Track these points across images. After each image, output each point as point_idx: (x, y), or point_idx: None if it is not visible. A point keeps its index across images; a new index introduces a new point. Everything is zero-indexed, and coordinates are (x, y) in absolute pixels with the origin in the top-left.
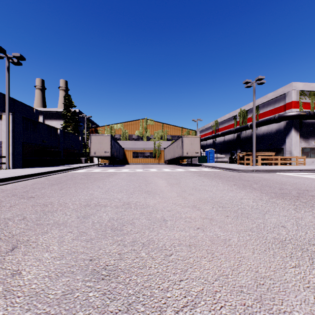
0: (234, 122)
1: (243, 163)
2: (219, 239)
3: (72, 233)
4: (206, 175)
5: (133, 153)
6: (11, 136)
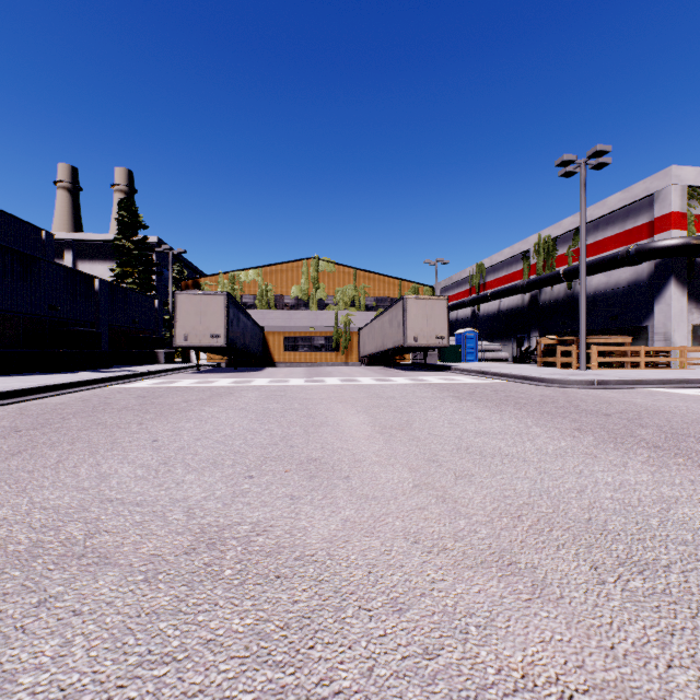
0: (522, 266)
1: (552, 362)
2: None
3: None
4: (475, 396)
5: (285, 340)
6: None
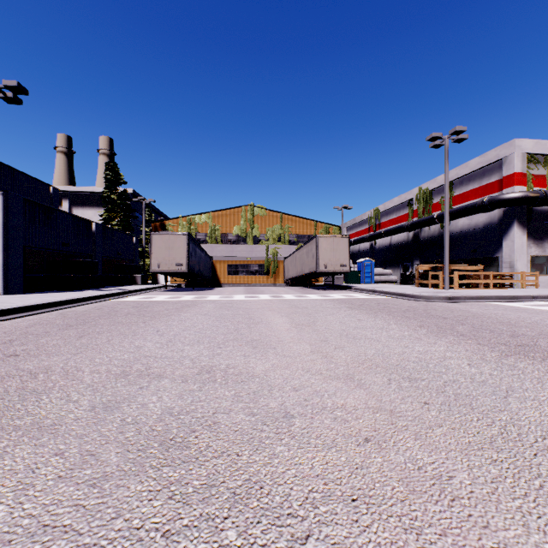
0: (408, 211)
1: (426, 284)
2: (424, 478)
3: (63, 457)
4: (363, 307)
5: (228, 267)
6: (1, 234)
